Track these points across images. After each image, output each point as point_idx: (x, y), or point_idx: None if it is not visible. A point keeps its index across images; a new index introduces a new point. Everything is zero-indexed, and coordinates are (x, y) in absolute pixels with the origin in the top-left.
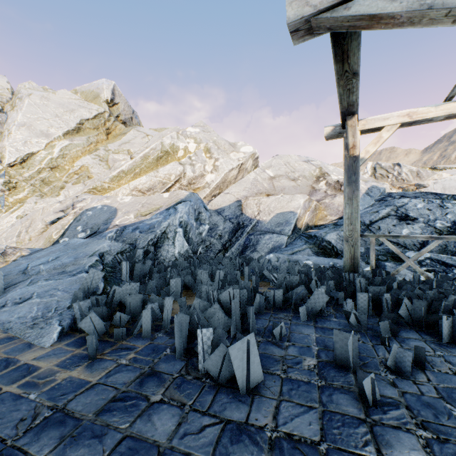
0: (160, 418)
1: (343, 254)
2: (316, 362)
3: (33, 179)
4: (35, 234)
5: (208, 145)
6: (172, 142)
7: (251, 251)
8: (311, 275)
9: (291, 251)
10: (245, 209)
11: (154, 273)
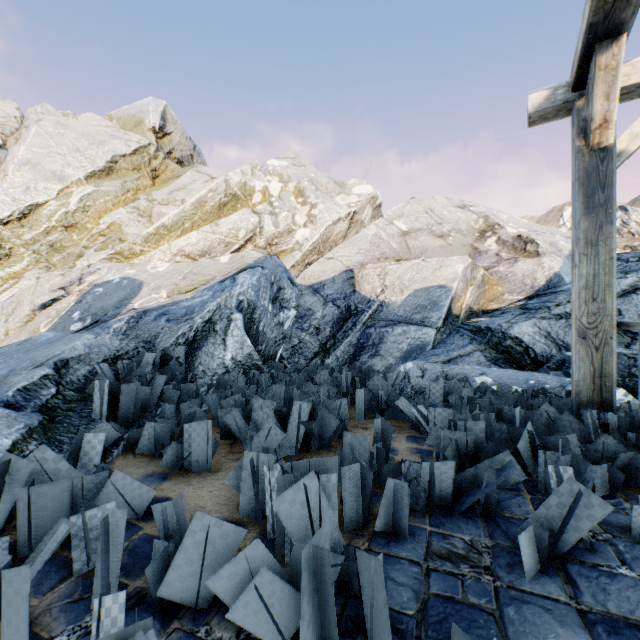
0: None
1: (575, 365)
2: None
3: (38, 243)
4: (15, 325)
5: (300, 185)
6: (242, 179)
7: (371, 356)
8: (512, 415)
9: (446, 357)
10: (360, 284)
11: (167, 404)
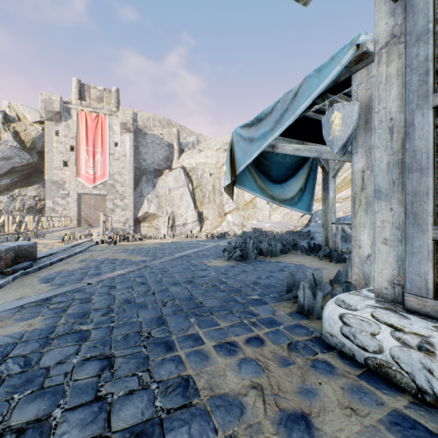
0: None
1: None
2: None
3: None
4: (295, 221)
5: None
6: None
7: None
8: None
9: None
10: None
11: None
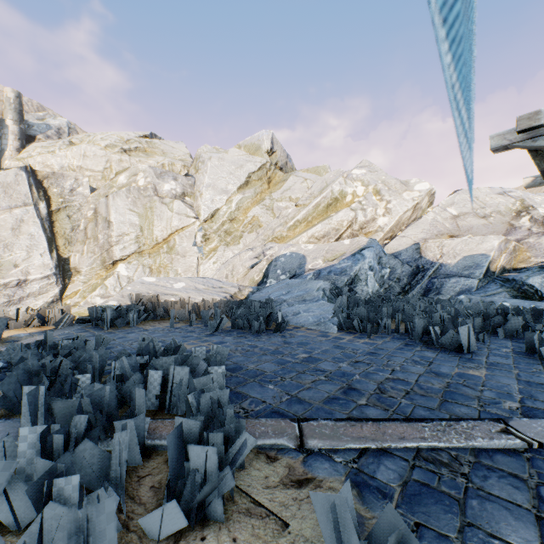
0: (426, 353)
1: None
2: (511, 350)
3: (219, 230)
4: (240, 276)
5: (377, 187)
6: (340, 188)
7: (435, 294)
8: (508, 311)
9: (484, 294)
10: (424, 252)
11: (363, 305)
